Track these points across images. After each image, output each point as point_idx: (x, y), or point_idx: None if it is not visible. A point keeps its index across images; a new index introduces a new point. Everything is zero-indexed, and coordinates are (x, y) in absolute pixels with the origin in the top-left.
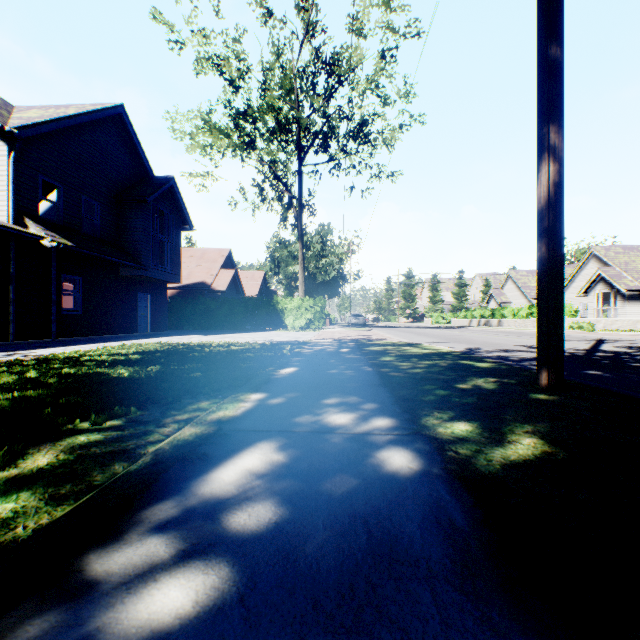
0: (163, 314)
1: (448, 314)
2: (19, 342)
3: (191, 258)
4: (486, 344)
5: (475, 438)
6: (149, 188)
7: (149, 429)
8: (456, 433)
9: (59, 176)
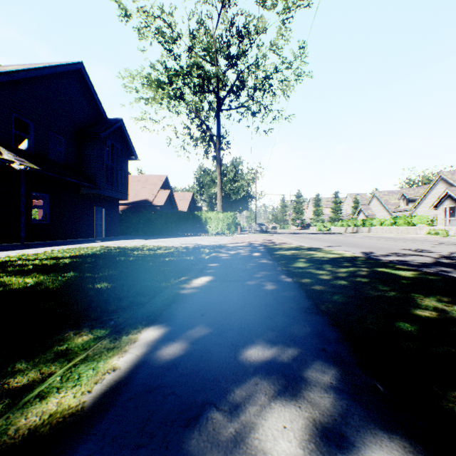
0: (115, 223)
1: (328, 223)
2: None
3: (138, 182)
4: (375, 248)
5: None
6: (102, 127)
7: None
8: None
9: (30, 115)
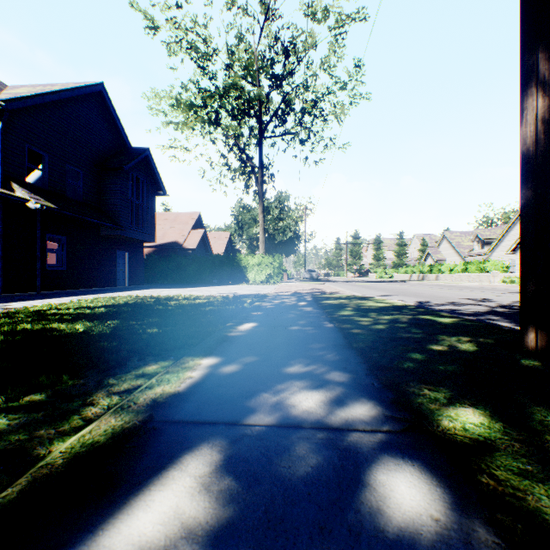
0: (140, 270)
1: (390, 270)
2: (5, 295)
3: (165, 221)
4: (433, 297)
5: (503, 442)
6: (126, 157)
7: (71, 409)
8: (471, 430)
9: (44, 146)
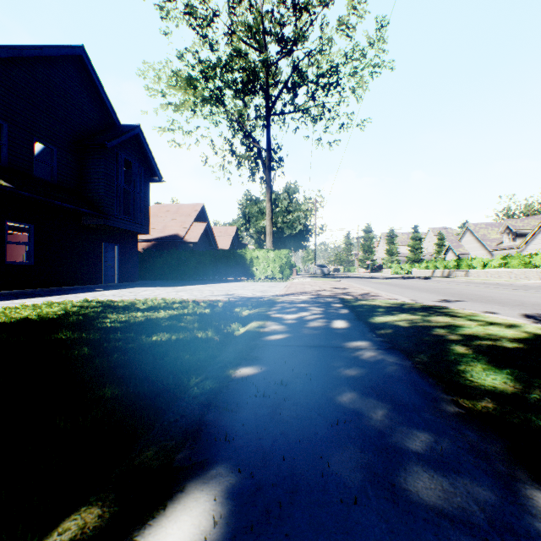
0: (132, 265)
1: (406, 265)
2: None
3: (167, 213)
4: (530, 305)
5: None
6: (111, 134)
7: None
8: None
9: (2, 113)
